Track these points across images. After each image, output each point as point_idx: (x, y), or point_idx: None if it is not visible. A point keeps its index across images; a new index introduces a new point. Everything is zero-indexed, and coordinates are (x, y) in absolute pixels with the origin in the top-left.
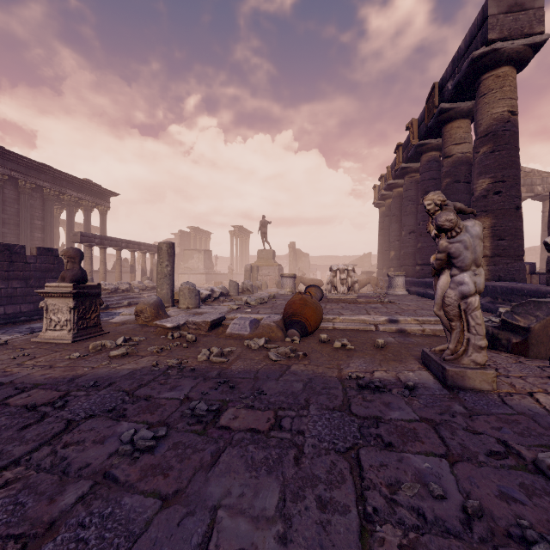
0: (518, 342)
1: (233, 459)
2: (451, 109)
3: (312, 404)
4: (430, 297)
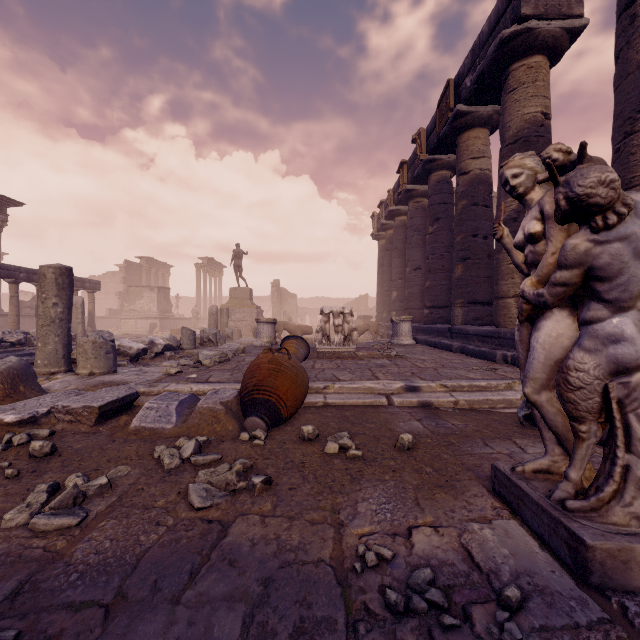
0: None
1: None
2: (469, 113)
3: None
4: (444, 348)
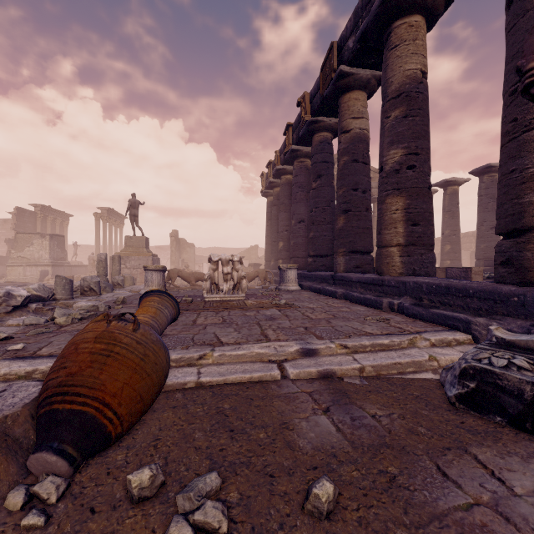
0: None
1: None
2: (351, 75)
3: None
4: (328, 294)
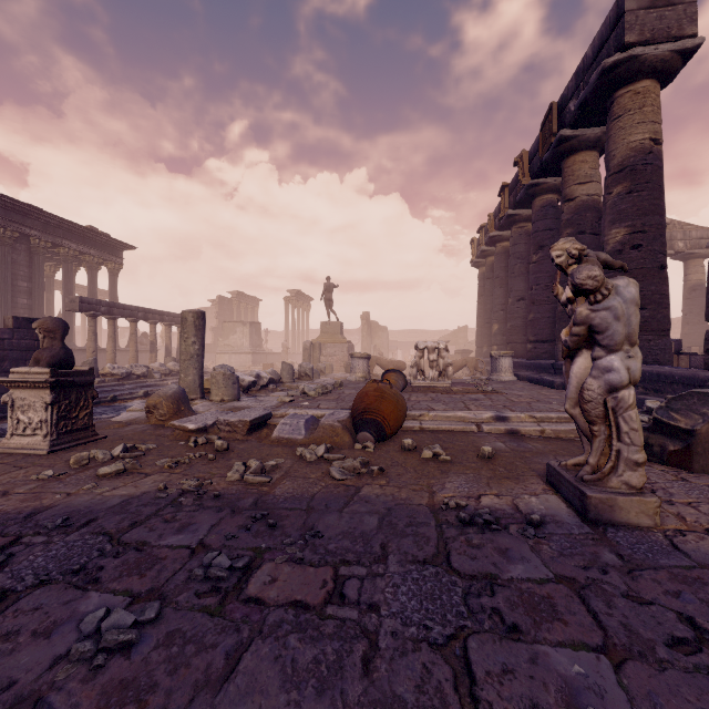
0: (677, 450)
1: (261, 664)
2: (574, 137)
3: (391, 553)
4: (546, 385)
